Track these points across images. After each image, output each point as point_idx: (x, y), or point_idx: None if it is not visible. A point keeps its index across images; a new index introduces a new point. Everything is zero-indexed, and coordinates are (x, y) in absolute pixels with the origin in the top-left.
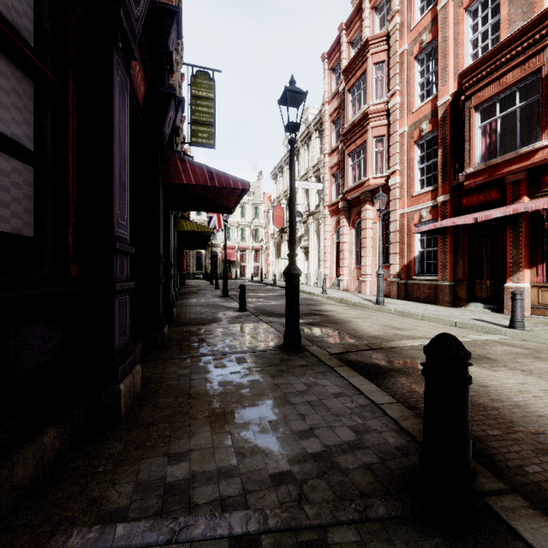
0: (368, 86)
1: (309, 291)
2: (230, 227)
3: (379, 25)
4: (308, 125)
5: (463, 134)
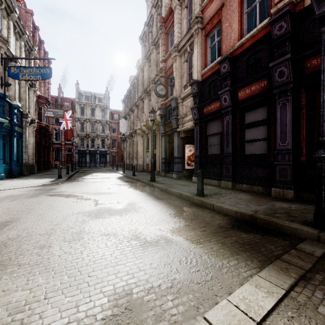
0: None
1: None
2: None
3: None
4: None
5: None
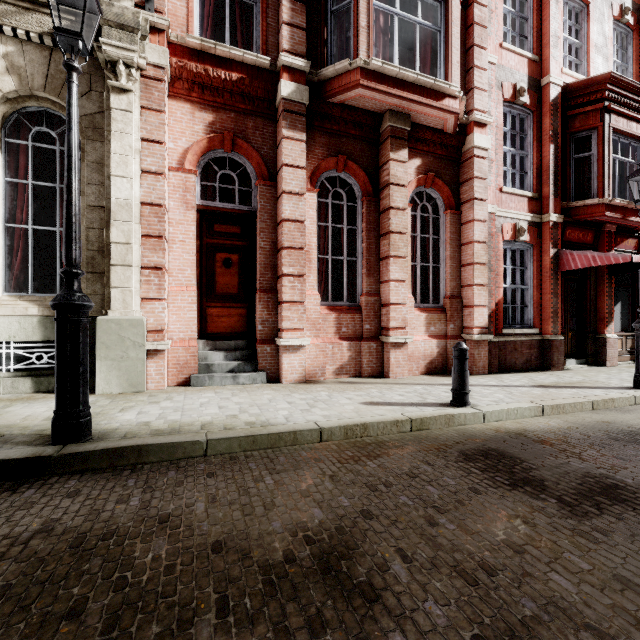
0: None
1: (390, 415)
2: None
3: None
4: None
5: (567, 147)
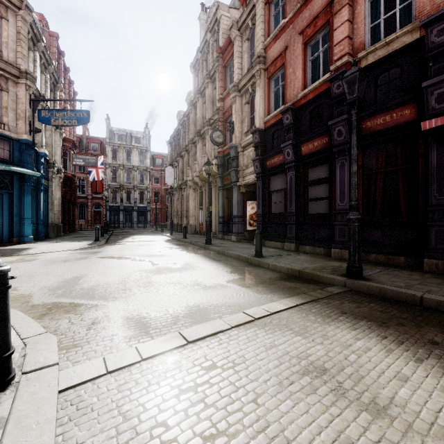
0: None
1: None
2: None
3: None
4: None
5: None
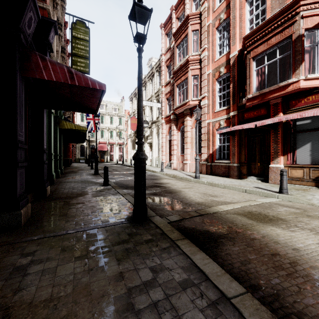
0: (189, 44)
1: (153, 170)
2: (103, 130)
3: (195, 8)
4: (152, 68)
5: (245, 75)
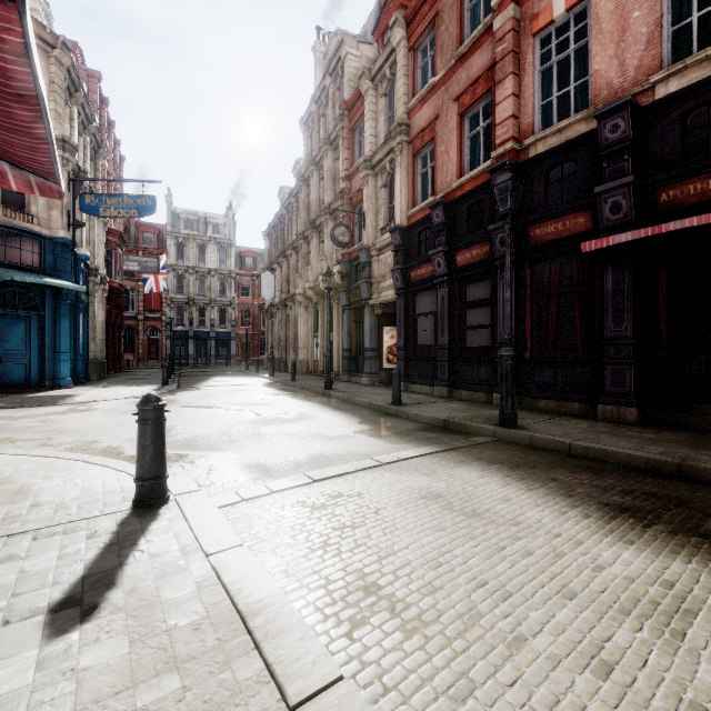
0: None
1: None
2: None
3: None
4: None
5: None
